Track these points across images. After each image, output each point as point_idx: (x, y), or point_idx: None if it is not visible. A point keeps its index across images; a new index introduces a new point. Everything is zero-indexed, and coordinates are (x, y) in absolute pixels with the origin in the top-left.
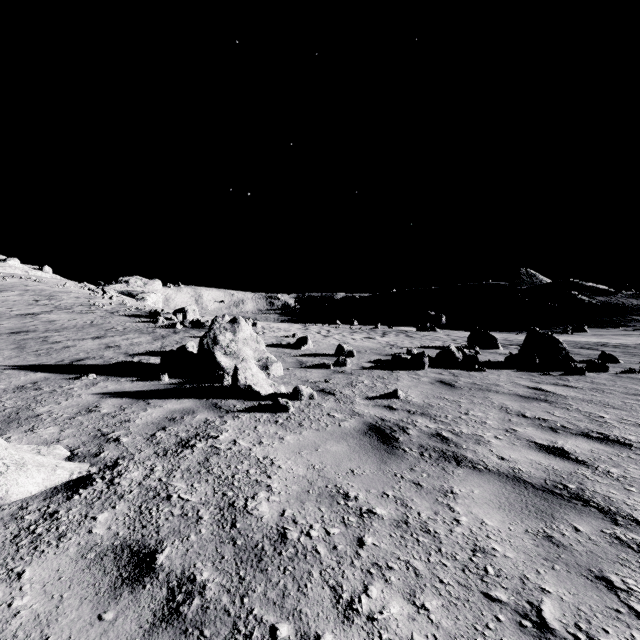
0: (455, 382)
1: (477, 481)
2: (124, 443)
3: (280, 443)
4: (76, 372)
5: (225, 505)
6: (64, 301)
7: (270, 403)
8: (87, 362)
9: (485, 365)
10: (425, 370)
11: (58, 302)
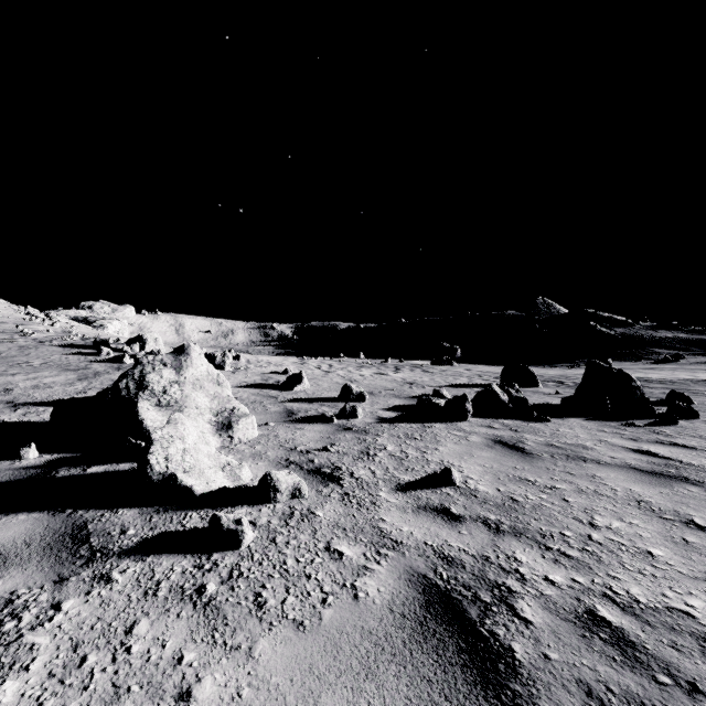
0: (522, 443)
1: None
2: None
3: None
4: None
5: None
6: None
7: (209, 515)
8: None
9: (540, 411)
10: (468, 421)
11: None
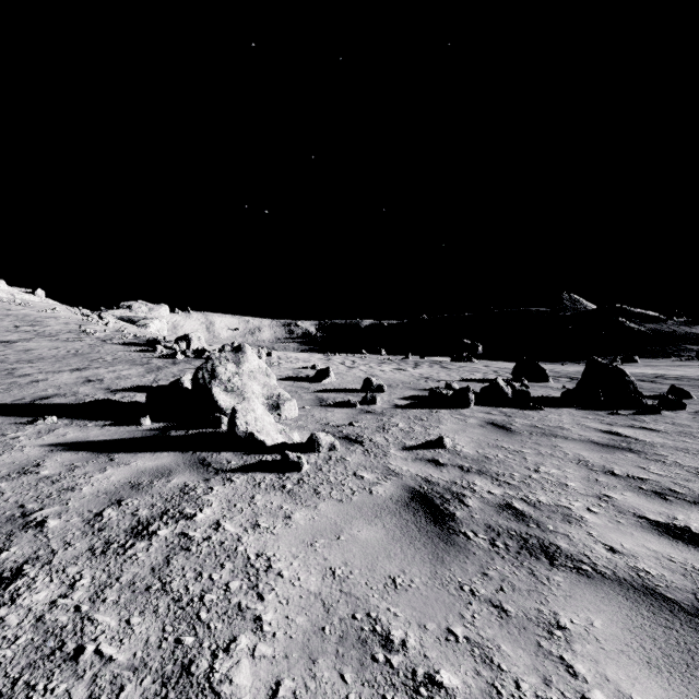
0: (510, 424)
1: (591, 599)
2: (49, 530)
3: (285, 526)
4: (34, 414)
5: (174, 671)
6: (50, 327)
7: (277, 457)
8: (53, 400)
9: (539, 402)
10: (470, 409)
11: (42, 328)
